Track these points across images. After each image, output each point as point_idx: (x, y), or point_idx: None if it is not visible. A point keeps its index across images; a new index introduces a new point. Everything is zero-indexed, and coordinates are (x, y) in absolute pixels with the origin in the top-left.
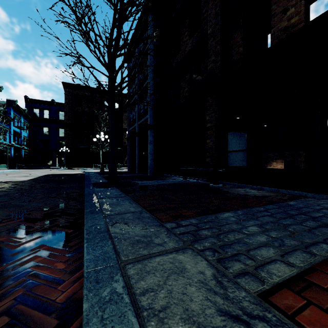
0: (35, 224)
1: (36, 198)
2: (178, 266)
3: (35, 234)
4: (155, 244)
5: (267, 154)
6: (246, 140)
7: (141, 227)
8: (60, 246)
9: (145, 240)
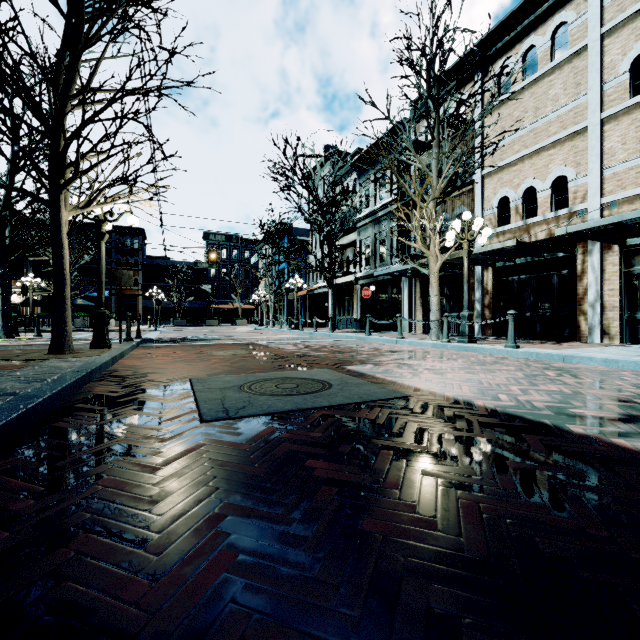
0: (135, 413)
1: (253, 632)
2: (33, 372)
3: (127, 403)
4: (22, 377)
5: None
6: None
7: (3, 384)
8: (97, 395)
9: (25, 378)
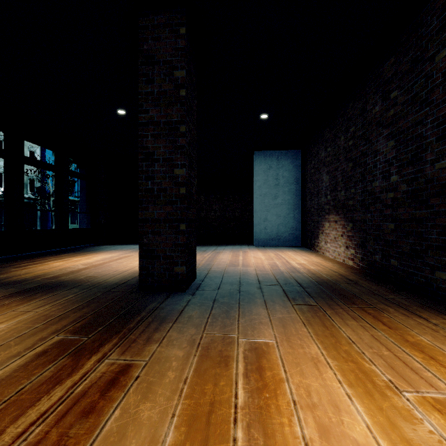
0: None
1: None
2: None
3: None
4: None
5: (319, 199)
6: (300, 167)
7: None
8: None
9: None
